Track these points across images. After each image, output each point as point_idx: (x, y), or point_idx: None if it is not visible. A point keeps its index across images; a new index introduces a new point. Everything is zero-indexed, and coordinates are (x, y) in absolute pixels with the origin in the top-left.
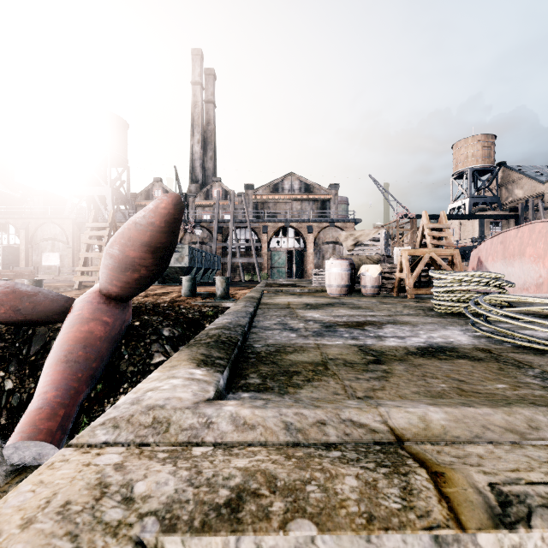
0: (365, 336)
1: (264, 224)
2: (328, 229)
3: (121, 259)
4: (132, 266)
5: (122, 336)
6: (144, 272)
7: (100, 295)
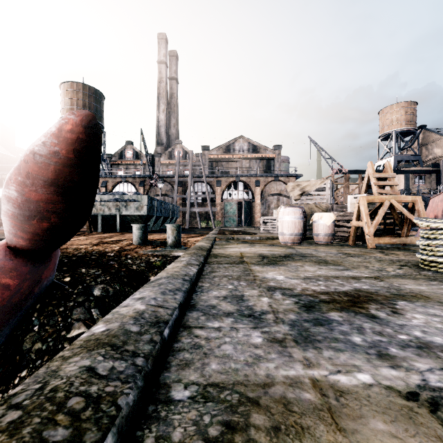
0: (398, 346)
1: (217, 179)
2: (273, 182)
3: (20, 202)
4: (37, 213)
5: (39, 298)
6: (55, 220)
7: (6, 249)
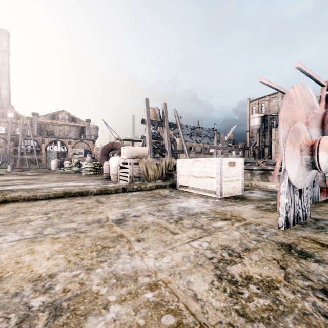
0: None
1: (42, 138)
2: (79, 143)
3: None
4: None
5: None
6: None
7: None
